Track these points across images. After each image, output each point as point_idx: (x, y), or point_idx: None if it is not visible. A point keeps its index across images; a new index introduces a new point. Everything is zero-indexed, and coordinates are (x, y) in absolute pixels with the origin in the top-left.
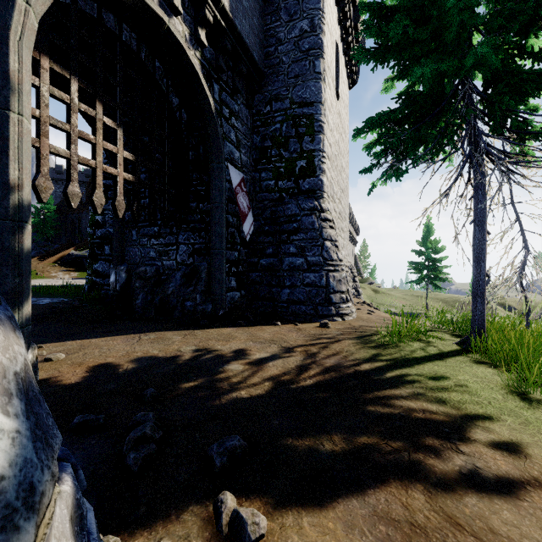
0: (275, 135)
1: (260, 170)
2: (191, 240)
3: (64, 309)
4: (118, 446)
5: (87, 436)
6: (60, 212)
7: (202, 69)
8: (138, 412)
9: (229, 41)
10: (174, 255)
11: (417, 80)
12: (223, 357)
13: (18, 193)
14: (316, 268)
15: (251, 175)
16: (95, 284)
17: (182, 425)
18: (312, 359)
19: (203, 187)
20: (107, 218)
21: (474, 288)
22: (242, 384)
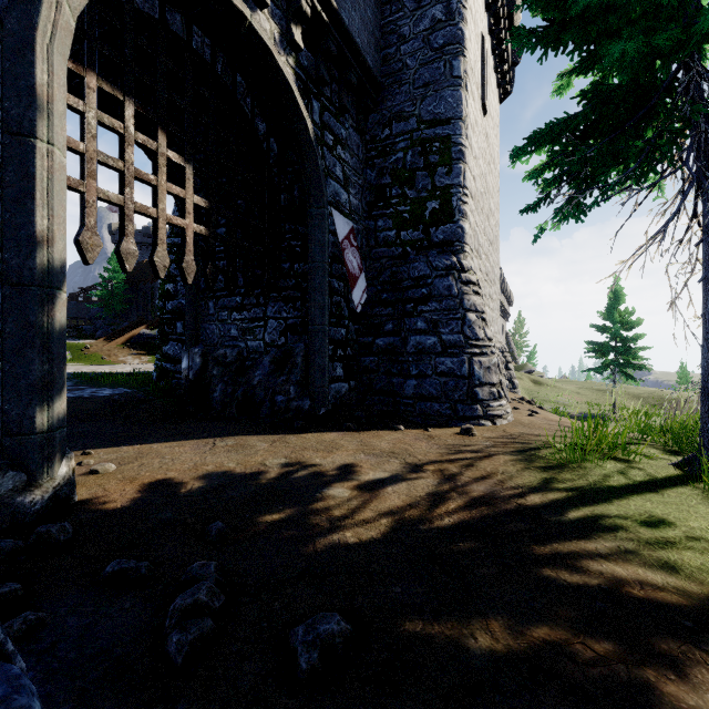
0: (397, 167)
1: (376, 217)
2: (283, 314)
3: (127, 403)
4: (160, 616)
5: (121, 595)
6: (130, 282)
7: (297, 82)
8: (196, 559)
9: (334, 42)
10: (261, 333)
11: (607, 71)
12: (322, 476)
13: (47, 250)
14: (454, 351)
15: (364, 225)
16: (165, 372)
17: (256, 585)
18: (450, 484)
19: (299, 242)
20: (179, 287)
21: (705, 381)
22: (348, 519)
